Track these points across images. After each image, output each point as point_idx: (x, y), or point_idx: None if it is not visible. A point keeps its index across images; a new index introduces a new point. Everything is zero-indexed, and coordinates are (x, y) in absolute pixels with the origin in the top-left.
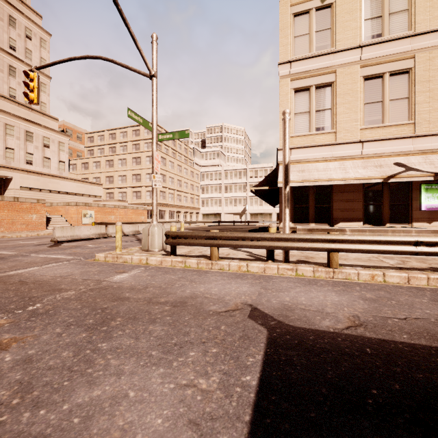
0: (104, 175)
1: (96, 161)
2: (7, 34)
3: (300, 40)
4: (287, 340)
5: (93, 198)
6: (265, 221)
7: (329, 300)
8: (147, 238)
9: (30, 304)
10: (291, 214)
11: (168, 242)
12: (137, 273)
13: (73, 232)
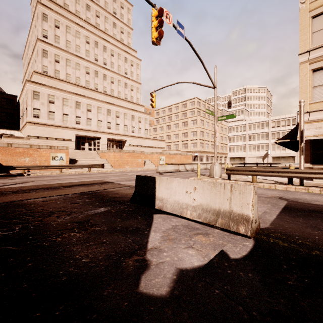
0: (165, 134)
1: (160, 127)
2: (124, 67)
3: (317, 34)
4: (295, 203)
5: (160, 149)
6: (287, 163)
7: (322, 199)
8: (212, 171)
9: None
10: (309, 158)
11: (227, 173)
12: None
13: (165, 168)
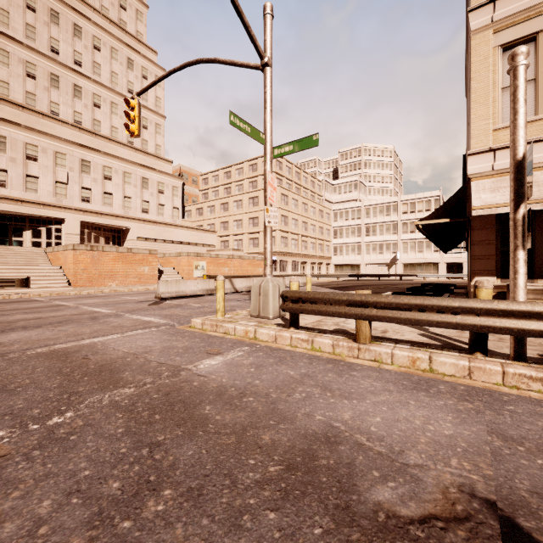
0: (218, 221)
1: (210, 206)
2: (126, 78)
3: None
4: None
5: (207, 247)
6: (427, 274)
7: None
8: (257, 299)
9: (61, 409)
10: (494, 263)
11: (286, 308)
12: (237, 357)
13: (178, 287)
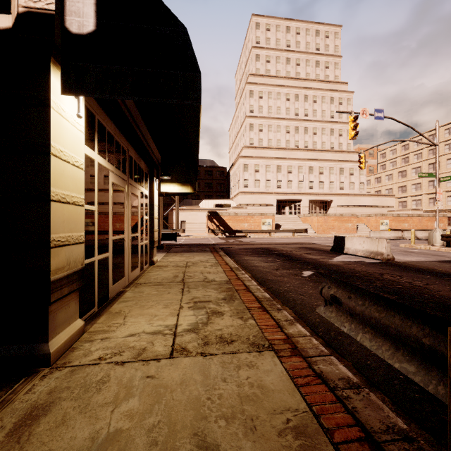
0: (396, 186)
1: (388, 175)
2: (329, 110)
3: None
4: None
5: (386, 208)
6: None
7: None
8: (431, 238)
9: None
10: None
11: (442, 239)
12: (422, 250)
13: (380, 234)
